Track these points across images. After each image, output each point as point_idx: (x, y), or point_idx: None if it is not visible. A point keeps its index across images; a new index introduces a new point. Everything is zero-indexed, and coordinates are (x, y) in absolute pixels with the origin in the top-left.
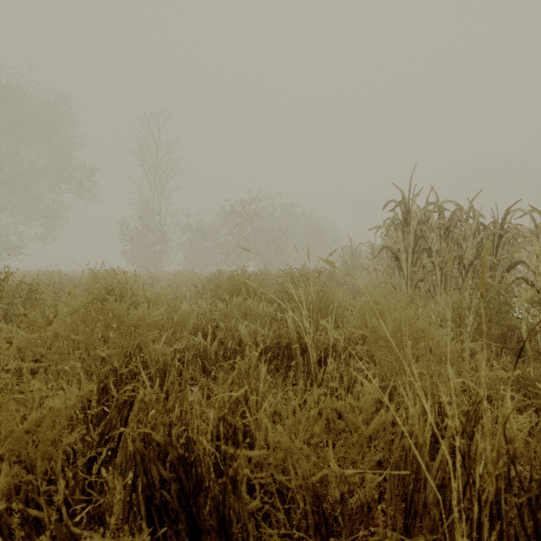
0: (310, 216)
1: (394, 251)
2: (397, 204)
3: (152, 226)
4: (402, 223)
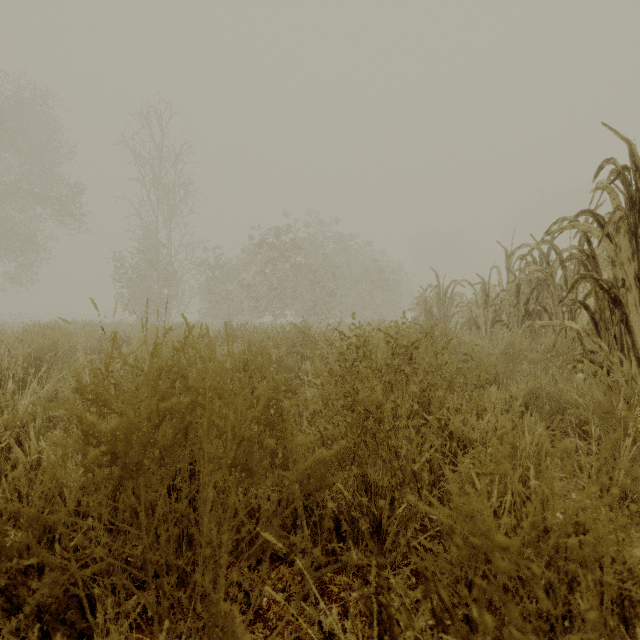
0: (366, 251)
1: (608, 285)
2: (619, 170)
3: (155, 261)
4: (628, 218)
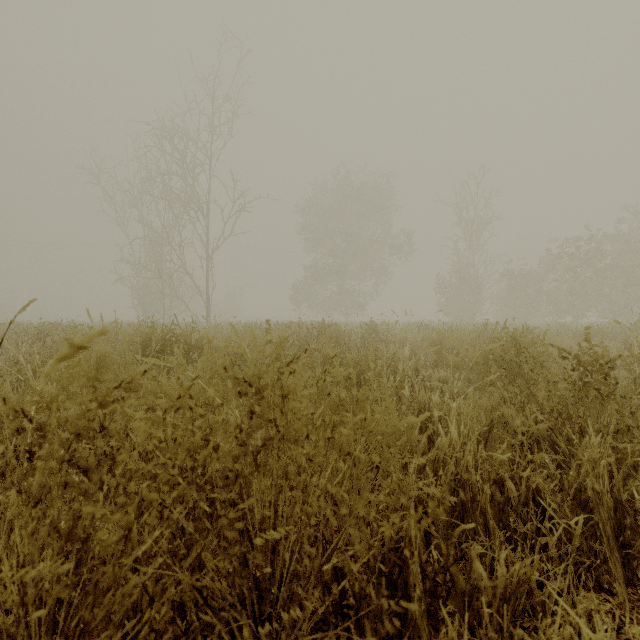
0: None
1: None
2: None
3: (468, 278)
4: None
